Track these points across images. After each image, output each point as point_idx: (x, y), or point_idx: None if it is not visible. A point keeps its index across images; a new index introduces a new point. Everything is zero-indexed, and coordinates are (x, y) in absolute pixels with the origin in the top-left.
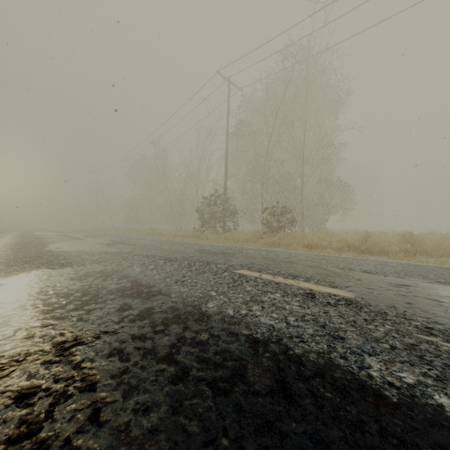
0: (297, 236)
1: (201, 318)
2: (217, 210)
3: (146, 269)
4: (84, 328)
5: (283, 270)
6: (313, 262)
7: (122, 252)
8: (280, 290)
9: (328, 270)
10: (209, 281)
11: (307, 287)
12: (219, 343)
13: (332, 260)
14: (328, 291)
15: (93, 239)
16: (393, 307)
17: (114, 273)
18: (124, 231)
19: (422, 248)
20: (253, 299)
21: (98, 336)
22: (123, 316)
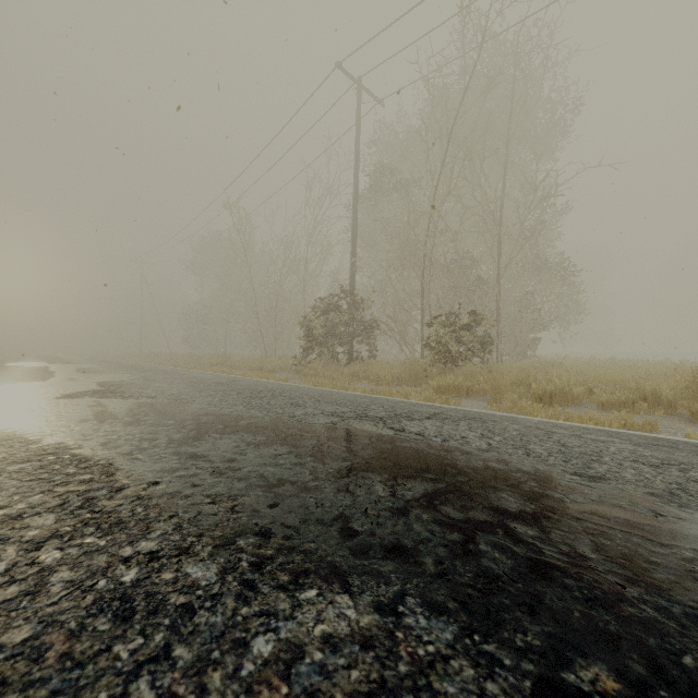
0: (501, 372)
1: None
2: (337, 321)
3: None
4: None
5: None
6: None
7: (23, 436)
8: None
9: None
10: None
11: None
12: None
13: None
14: None
15: (73, 379)
16: None
17: None
18: (177, 360)
19: None
20: None
21: None
22: None
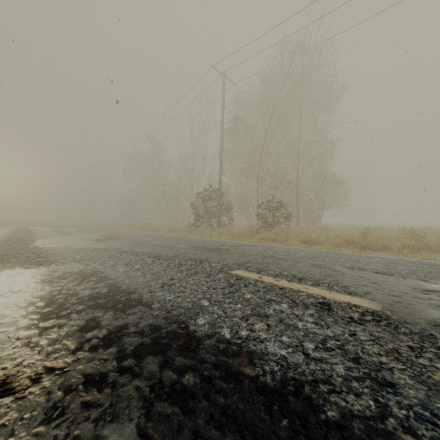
0: (293, 231)
1: (187, 345)
2: (212, 205)
3: (131, 269)
4: (24, 361)
5: (285, 270)
6: (316, 260)
7: (110, 249)
8: (286, 298)
9: (336, 270)
10: (201, 285)
11: (318, 293)
12: (210, 395)
13: (335, 258)
14: (346, 300)
15: (85, 234)
16: (438, 326)
17: (93, 275)
18: (120, 226)
19: (424, 244)
20: (254, 311)
21: (37, 377)
22: (84, 340)
